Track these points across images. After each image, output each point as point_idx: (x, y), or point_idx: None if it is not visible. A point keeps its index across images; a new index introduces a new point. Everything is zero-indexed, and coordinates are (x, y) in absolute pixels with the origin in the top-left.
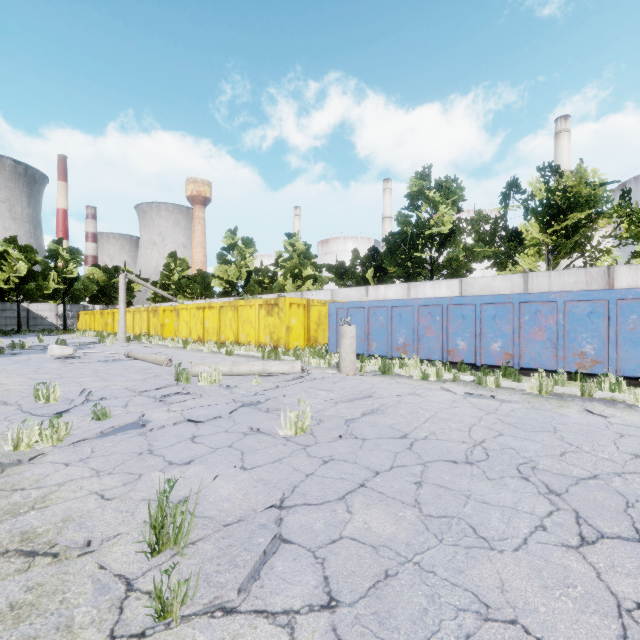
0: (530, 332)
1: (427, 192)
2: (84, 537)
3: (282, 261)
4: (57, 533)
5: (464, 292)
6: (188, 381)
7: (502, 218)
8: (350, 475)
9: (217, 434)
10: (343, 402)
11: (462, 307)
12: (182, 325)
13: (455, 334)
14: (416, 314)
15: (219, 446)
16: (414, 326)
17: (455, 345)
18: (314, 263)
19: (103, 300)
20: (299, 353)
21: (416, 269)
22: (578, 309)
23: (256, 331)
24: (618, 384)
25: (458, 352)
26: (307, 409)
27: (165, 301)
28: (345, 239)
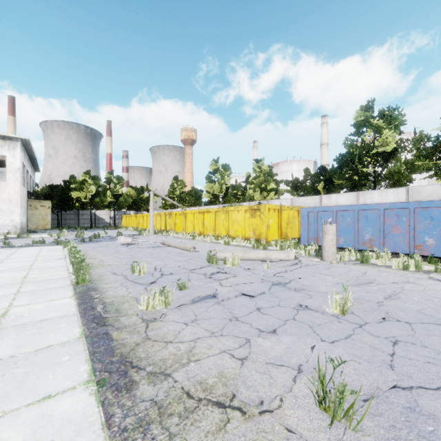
0: None
1: (371, 120)
2: (256, 396)
3: (252, 179)
4: (235, 390)
5: (410, 198)
6: (217, 263)
7: None
8: (434, 359)
9: (274, 307)
10: (351, 286)
11: (430, 210)
12: (188, 224)
13: (422, 232)
14: (382, 216)
15: (285, 318)
16: (380, 225)
17: (422, 241)
18: (275, 179)
19: (135, 208)
20: (282, 245)
21: (362, 181)
22: None
23: (242, 228)
24: None
25: (426, 247)
26: (349, 293)
27: (171, 208)
28: (291, 162)
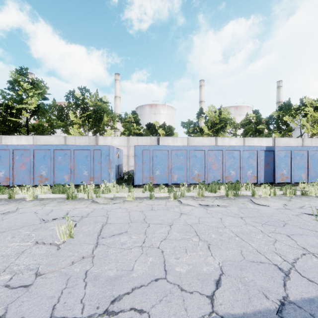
0: (19, 165)
1: (22, 83)
2: None
3: None
4: None
5: (35, 143)
6: None
7: (66, 108)
8: None
9: None
10: None
11: None
12: None
13: None
14: None
15: None
16: None
17: None
18: None
19: None
20: None
21: (14, 128)
22: (40, 153)
23: None
24: (42, 189)
25: None
26: None
27: None
28: None
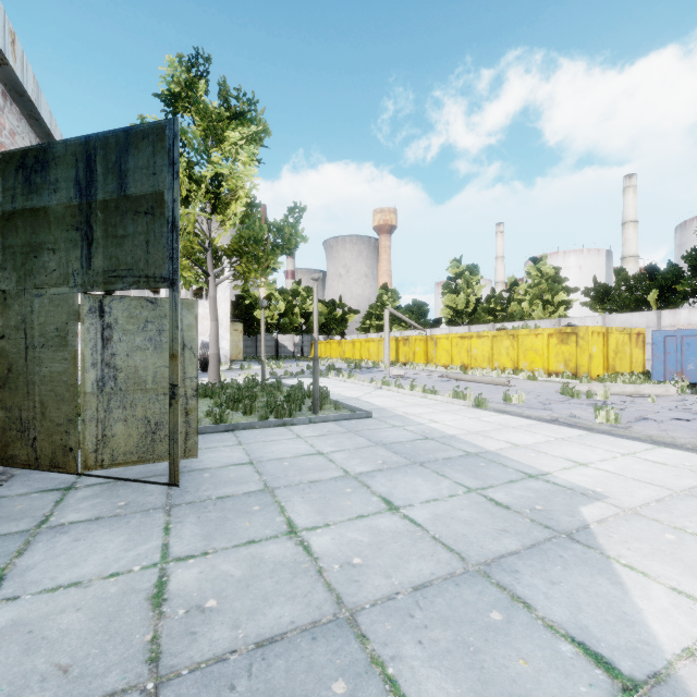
0: None
1: None
2: None
3: (527, 287)
4: None
5: None
6: (578, 397)
7: None
8: None
9: None
10: None
11: None
12: (441, 353)
13: None
14: None
15: None
16: None
17: None
18: (566, 287)
19: (325, 331)
20: (632, 380)
21: None
22: None
23: (544, 359)
24: None
25: None
26: None
27: (378, 331)
28: (565, 254)
